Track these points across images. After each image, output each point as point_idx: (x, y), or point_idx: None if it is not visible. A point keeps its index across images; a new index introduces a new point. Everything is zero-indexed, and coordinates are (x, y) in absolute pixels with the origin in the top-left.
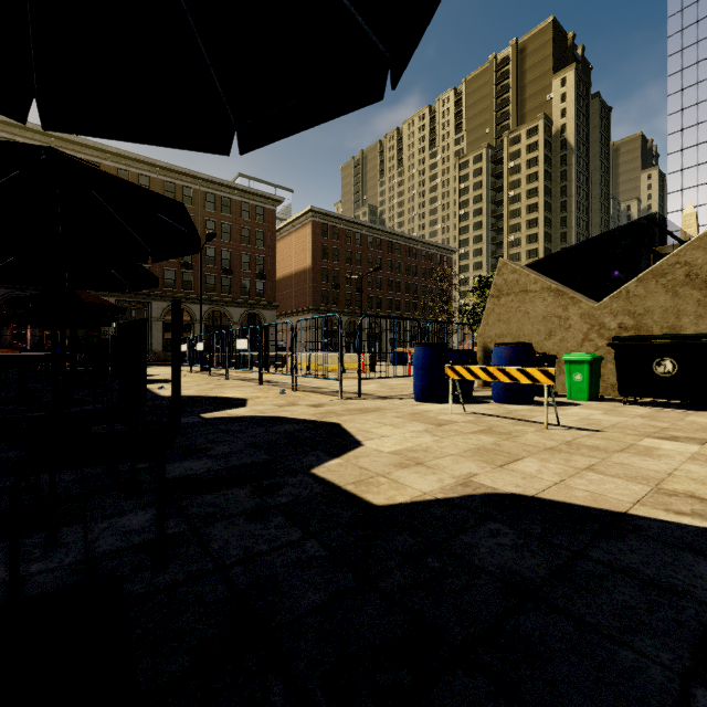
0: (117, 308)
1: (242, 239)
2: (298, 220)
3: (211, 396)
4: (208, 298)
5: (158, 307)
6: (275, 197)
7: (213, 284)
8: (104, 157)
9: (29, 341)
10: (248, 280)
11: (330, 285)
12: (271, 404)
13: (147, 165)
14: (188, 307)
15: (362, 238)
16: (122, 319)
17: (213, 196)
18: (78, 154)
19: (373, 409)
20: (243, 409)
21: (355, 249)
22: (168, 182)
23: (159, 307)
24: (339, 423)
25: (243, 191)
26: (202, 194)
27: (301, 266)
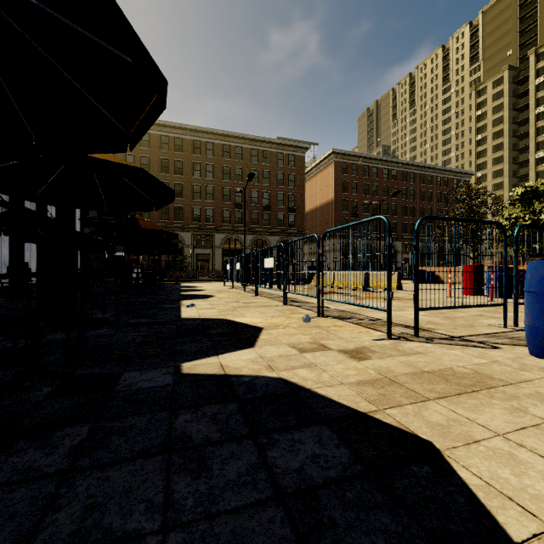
0: (169, 234)
1: (278, 182)
2: (322, 162)
3: (226, 320)
4: (253, 230)
5: (219, 238)
6: (303, 145)
7: (257, 219)
8: (184, 133)
9: (141, 264)
10: (282, 214)
11: (349, 214)
12: (288, 344)
13: (211, 134)
14: (239, 237)
15: (378, 171)
16: (195, 247)
17: (257, 151)
18: (169, 134)
19: (472, 377)
20: (247, 353)
21: (371, 181)
22: (225, 145)
23: (219, 238)
24: (437, 447)
25: (279, 144)
26: (249, 151)
27: (324, 200)
